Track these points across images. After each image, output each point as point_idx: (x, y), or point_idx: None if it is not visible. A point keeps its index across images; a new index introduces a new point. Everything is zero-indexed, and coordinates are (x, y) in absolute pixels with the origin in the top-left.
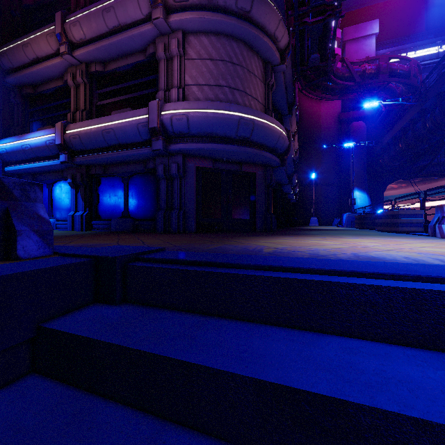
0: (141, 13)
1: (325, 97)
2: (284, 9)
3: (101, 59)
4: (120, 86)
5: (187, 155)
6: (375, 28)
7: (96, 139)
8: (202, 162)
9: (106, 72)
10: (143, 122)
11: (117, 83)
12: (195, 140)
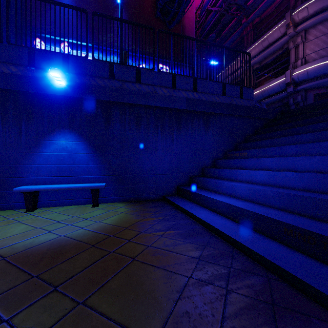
0: (281, 34)
1: None
2: None
3: (259, 61)
4: (268, 69)
5: (307, 90)
6: None
7: (258, 96)
8: (318, 90)
9: (260, 66)
10: (282, 82)
11: (266, 69)
12: (312, 81)
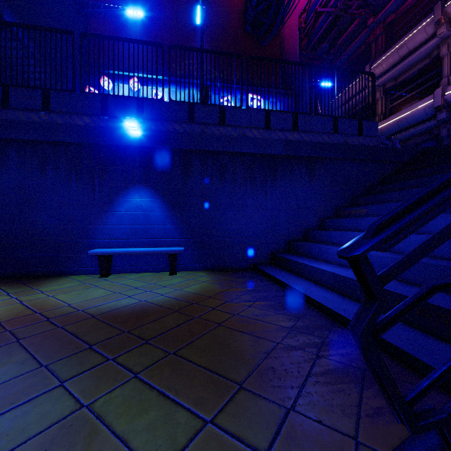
0: (427, 36)
1: None
2: None
3: (394, 77)
4: (408, 88)
5: None
6: None
7: (392, 128)
8: None
9: (396, 84)
10: (429, 105)
11: (405, 87)
12: None
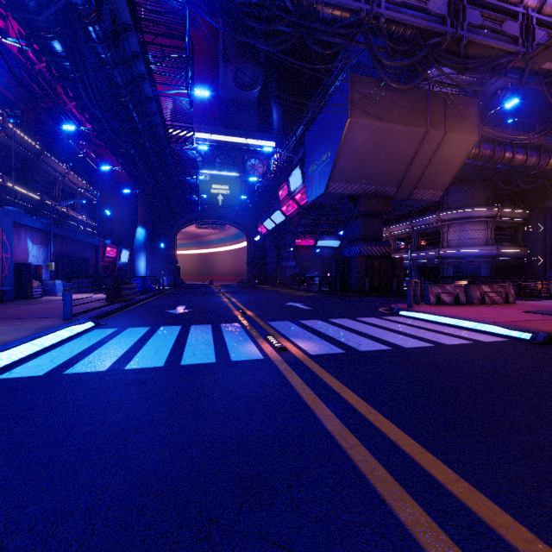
0: None
1: (100, 151)
2: (17, 92)
3: None
4: None
5: None
6: (170, 104)
7: None
8: None
9: None
10: None
11: None
12: None
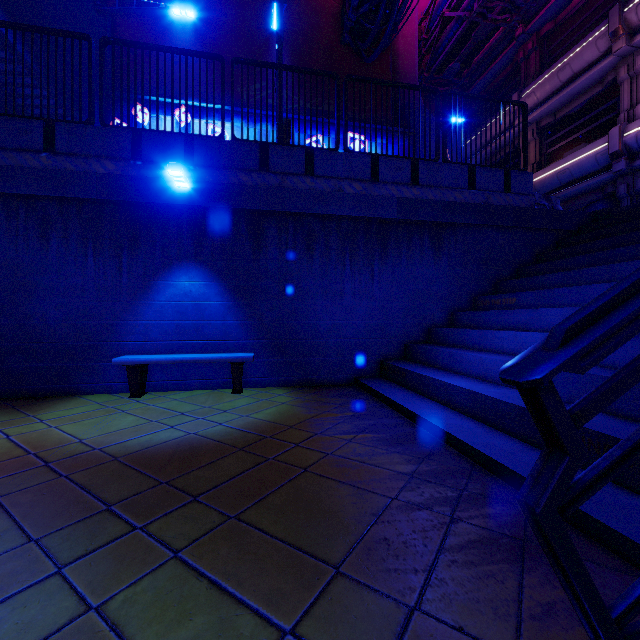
0: (599, 53)
1: None
2: None
3: (552, 111)
4: (572, 127)
5: None
6: None
7: (550, 183)
8: None
9: (556, 121)
10: (602, 151)
11: (568, 126)
12: None
